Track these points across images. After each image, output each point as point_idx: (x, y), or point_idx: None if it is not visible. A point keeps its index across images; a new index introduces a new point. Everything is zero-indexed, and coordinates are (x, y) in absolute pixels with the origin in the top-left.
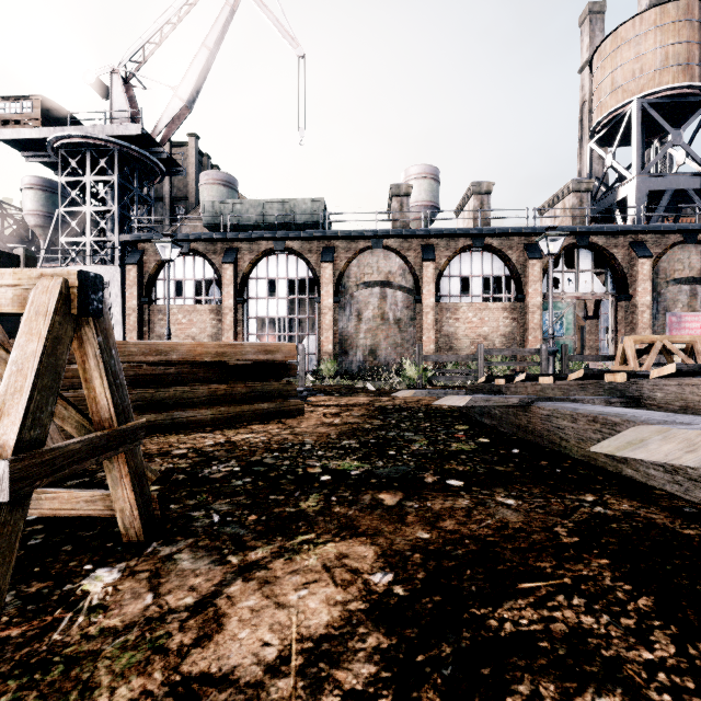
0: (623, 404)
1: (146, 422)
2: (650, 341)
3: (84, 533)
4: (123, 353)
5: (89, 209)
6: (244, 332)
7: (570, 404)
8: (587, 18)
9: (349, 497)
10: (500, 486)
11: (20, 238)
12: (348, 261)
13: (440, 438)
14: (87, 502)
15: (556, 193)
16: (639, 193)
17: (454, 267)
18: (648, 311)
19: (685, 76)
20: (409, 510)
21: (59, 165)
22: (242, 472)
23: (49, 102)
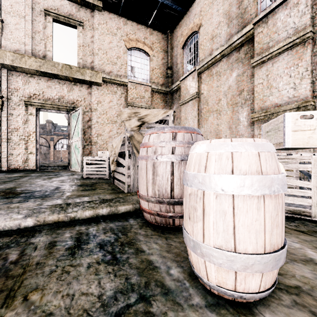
0: None
1: None
2: None
3: None
4: None
5: None
6: None
7: None
8: None
9: None
10: None
11: None
12: None
13: None
14: None
15: None
16: None
17: (59, 142)
18: None
19: None
20: None
21: None
22: None
23: None
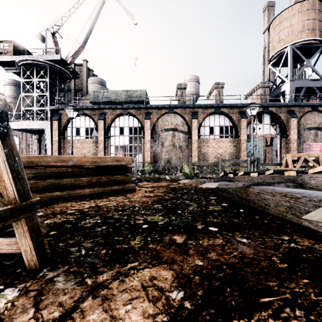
0: (295, 187)
1: (55, 196)
2: (298, 156)
3: (6, 263)
4: (44, 161)
5: (35, 94)
6: (108, 152)
7: (269, 187)
8: (267, 8)
9: (157, 238)
10: (237, 231)
11: (3, 108)
12: (157, 119)
13: (203, 203)
14: (7, 245)
15: (253, 88)
16: (291, 88)
17: (206, 122)
18: (296, 142)
19: (312, 34)
20: (190, 246)
21: (21, 74)
22: (101, 223)
23: (17, 44)
